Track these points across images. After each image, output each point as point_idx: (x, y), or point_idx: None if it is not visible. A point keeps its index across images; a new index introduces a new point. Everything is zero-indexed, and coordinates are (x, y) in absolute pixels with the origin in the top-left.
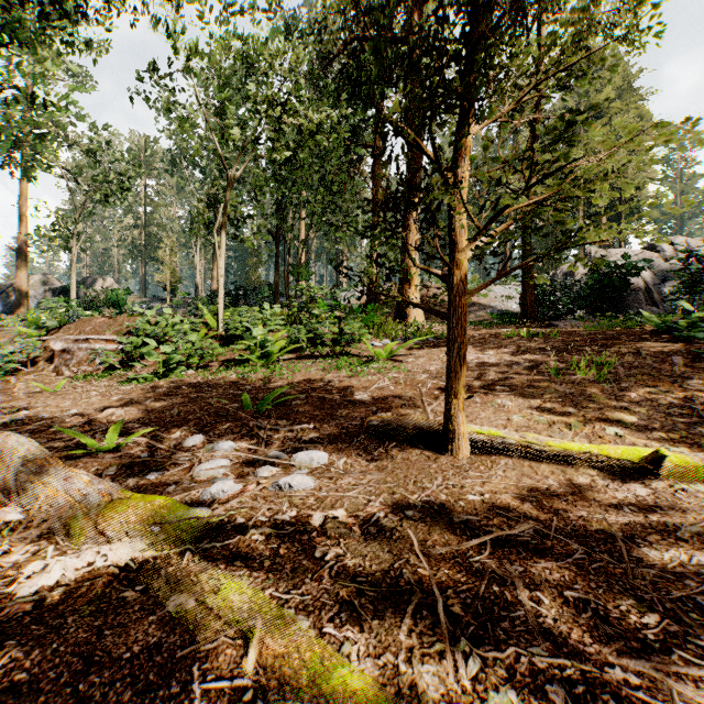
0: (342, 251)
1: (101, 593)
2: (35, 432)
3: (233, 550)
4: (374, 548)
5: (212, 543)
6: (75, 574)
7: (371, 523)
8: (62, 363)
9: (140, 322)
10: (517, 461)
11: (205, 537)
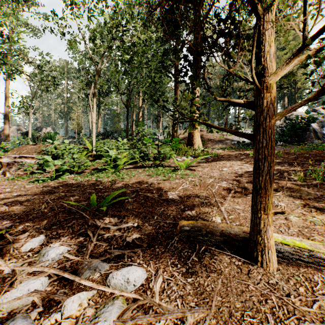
0: (159, 114)
1: None
2: None
3: None
4: None
5: None
6: None
7: None
8: (7, 170)
9: (49, 147)
10: None
11: None
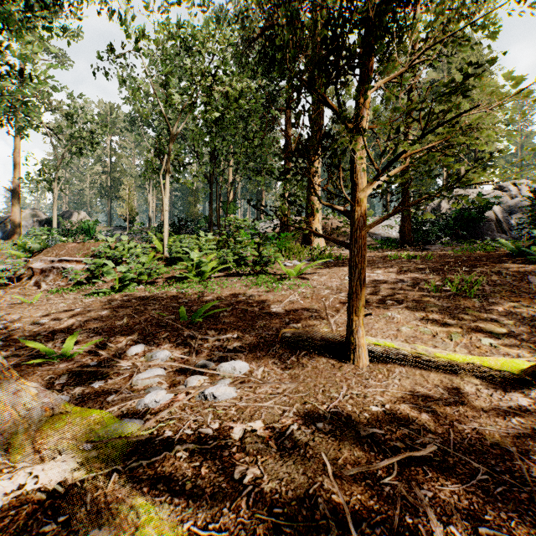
0: (261, 191)
1: (23, 525)
2: (7, 341)
3: (158, 469)
4: (289, 468)
5: (139, 462)
6: (3, 500)
7: (286, 436)
8: (41, 279)
9: (102, 247)
10: (409, 370)
11: (134, 453)
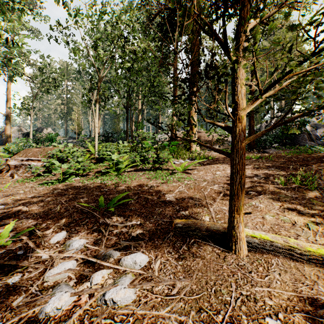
0: (159, 115)
1: None
2: None
3: None
4: None
5: None
6: None
7: None
8: (14, 172)
9: (54, 151)
10: (284, 261)
11: None
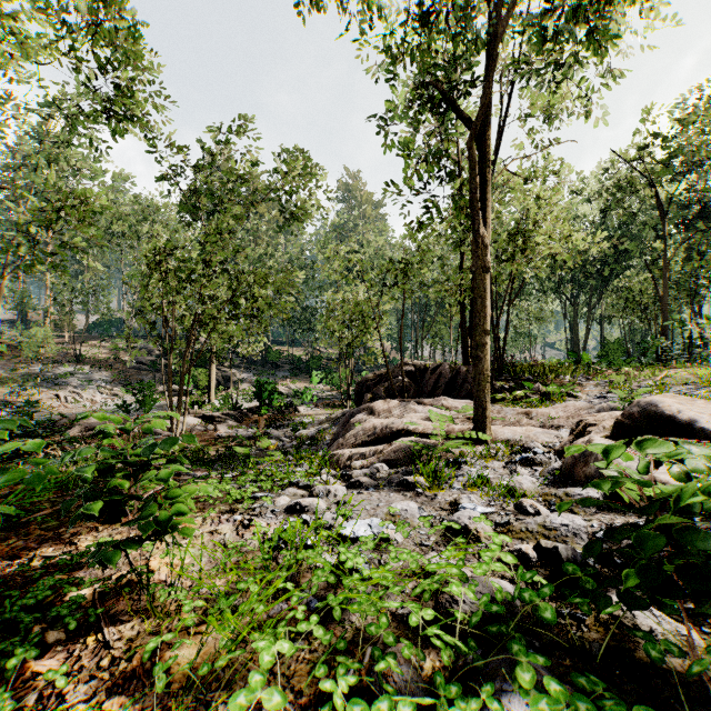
0: None
1: None
2: None
3: None
4: None
5: None
6: None
7: None
8: None
9: None
10: None
11: None
